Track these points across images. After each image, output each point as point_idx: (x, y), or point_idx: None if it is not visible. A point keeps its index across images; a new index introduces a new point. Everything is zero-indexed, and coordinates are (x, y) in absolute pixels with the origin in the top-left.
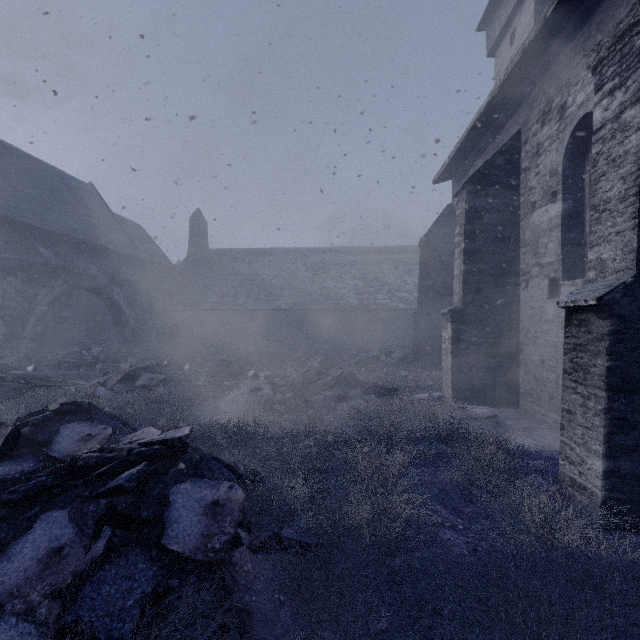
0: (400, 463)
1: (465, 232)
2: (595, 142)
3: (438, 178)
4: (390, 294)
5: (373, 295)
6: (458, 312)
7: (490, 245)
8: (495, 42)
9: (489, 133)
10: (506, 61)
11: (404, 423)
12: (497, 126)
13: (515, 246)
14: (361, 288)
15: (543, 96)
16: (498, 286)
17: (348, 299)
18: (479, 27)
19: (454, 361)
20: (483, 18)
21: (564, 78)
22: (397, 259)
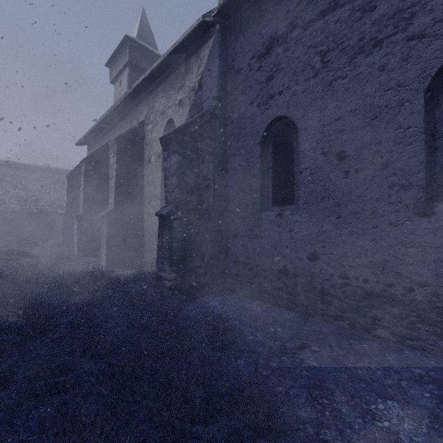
0: (40, 270)
1: (84, 180)
2: (111, 168)
3: (78, 143)
4: (51, 202)
5: (35, 202)
6: (81, 216)
7: (96, 188)
8: (114, 79)
9: (101, 134)
10: (118, 92)
11: (46, 262)
12: (103, 134)
13: (107, 189)
14: (23, 196)
15: (115, 134)
16: (100, 205)
17: (10, 204)
18: (106, 65)
19: (79, 238)
20: (108, 62)
21: (119, 133)
22: (57, 177)
